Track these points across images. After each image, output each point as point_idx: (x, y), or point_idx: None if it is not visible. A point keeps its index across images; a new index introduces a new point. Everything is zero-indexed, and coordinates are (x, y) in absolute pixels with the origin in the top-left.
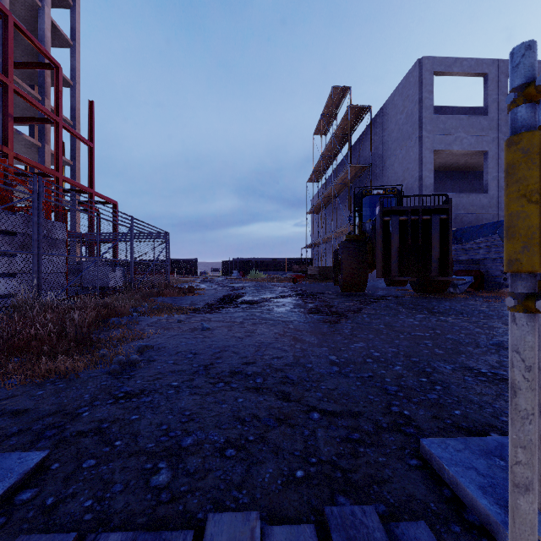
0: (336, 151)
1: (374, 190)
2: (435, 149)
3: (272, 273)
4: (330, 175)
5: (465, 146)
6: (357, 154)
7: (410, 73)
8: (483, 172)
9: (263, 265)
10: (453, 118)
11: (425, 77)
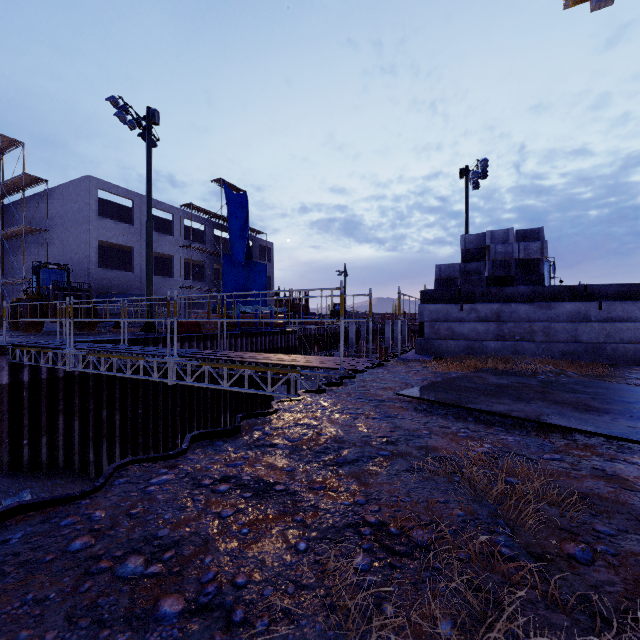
0: (4, 194)
1: (50, 265)
2: (100, 239)
3: None
4: None
5: (120, 241)
6: (32, 209)
7: (82, 179)
8: (133, 259)
9: None
10: (112, 222)
11: (92, 190)
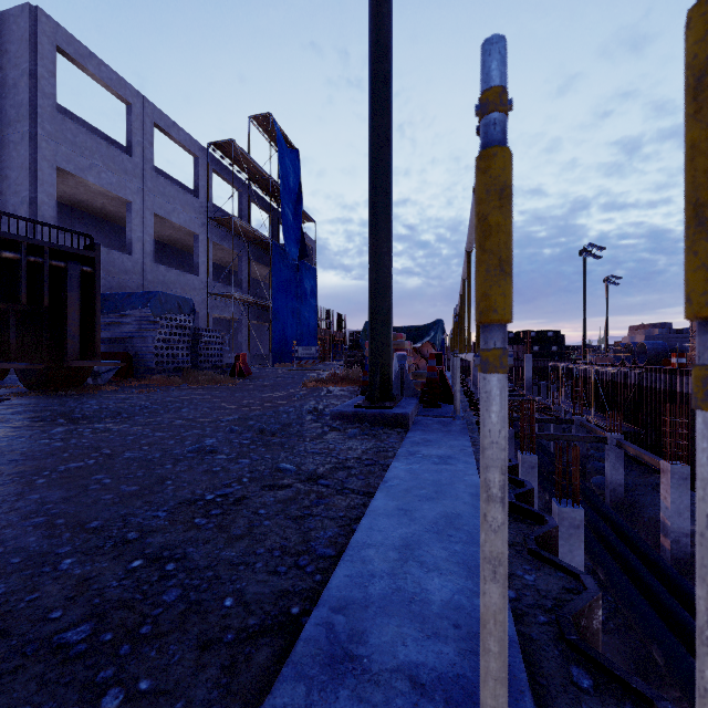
0: None
1: None
2: (60, 166)
3: None
4: None
5: (105, 183)
6: None
7: (12, 14)
8: (127, 228)
9: None
10: (88, 135)
11: (43, 43)
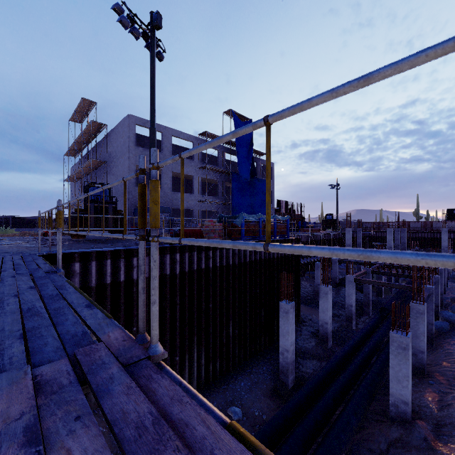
0: (88, 141)
1: (96, 184)
2: (137, 164)
3: (27, 230)
4: (85, 155)
5: None
6: (101, 149)
7: (125, 119)
8: (162, 180)
9: (15, 222)
10: (146, 150)
11: (132, 125)
